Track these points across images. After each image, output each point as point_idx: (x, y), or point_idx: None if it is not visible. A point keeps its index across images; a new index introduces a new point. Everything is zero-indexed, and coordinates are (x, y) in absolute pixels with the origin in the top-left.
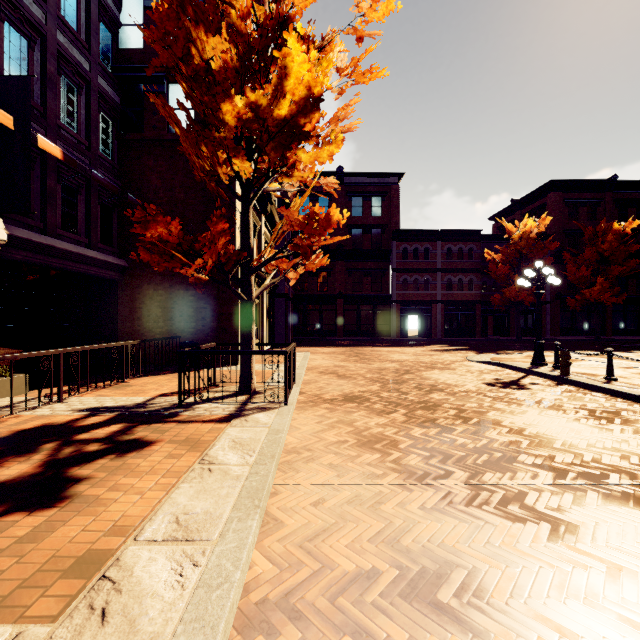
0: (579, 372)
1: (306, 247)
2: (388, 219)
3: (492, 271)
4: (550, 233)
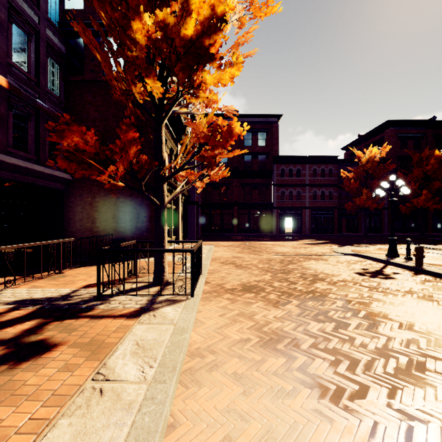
0: (428, 263)
1: (210, 158)
2: (270, 148)
3: (346, 185)
4: (387, 158)
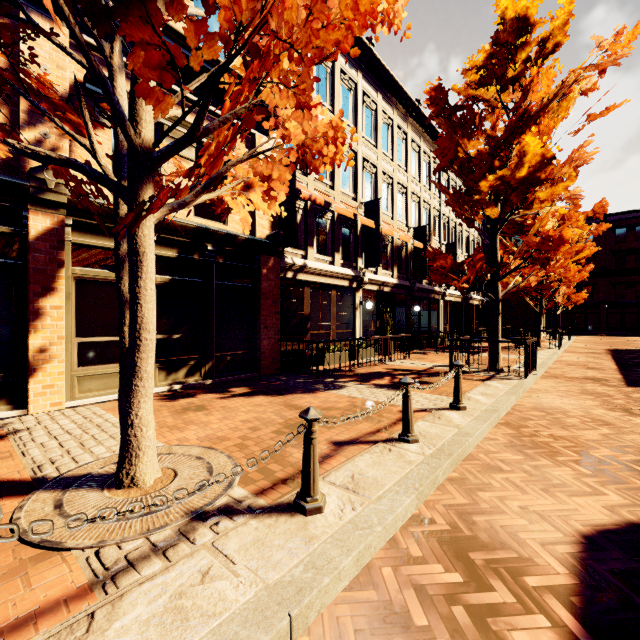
0: None
1: (575, 302)
2: None
3: None
4: None
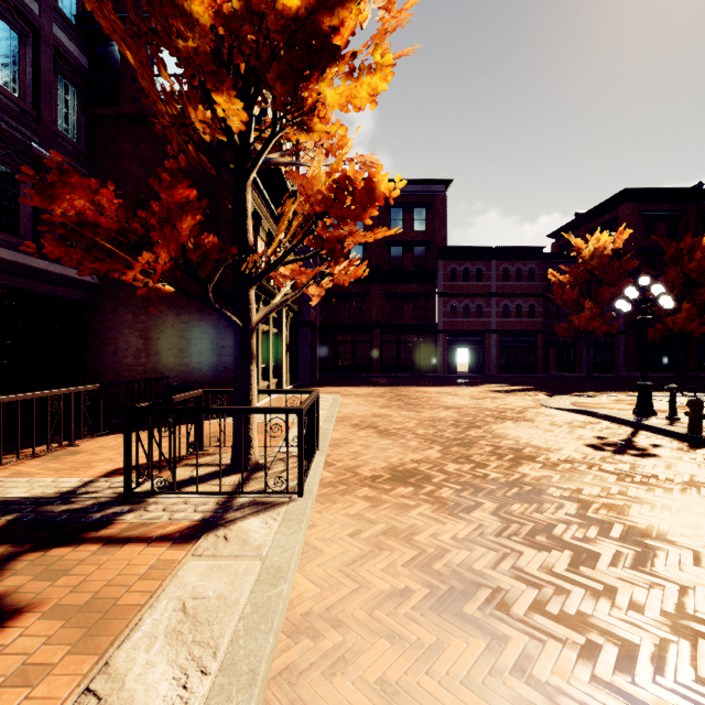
0: None
1: (333, 241)
2: (433, 234)
3: (557, 295)
4: (623, 251)
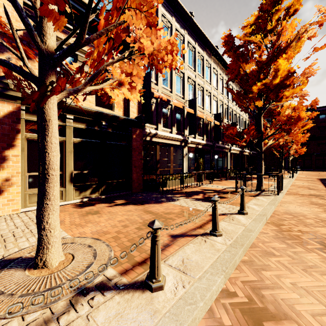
0: None
1: (299, 153)
2: None
3: None
4: None
